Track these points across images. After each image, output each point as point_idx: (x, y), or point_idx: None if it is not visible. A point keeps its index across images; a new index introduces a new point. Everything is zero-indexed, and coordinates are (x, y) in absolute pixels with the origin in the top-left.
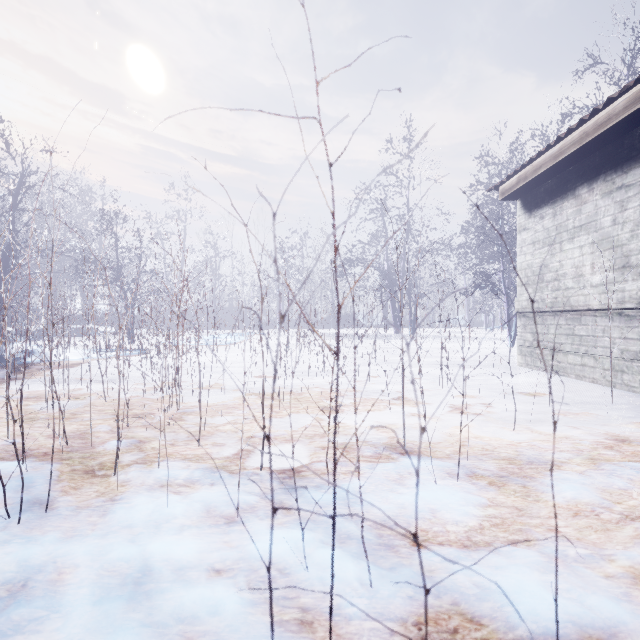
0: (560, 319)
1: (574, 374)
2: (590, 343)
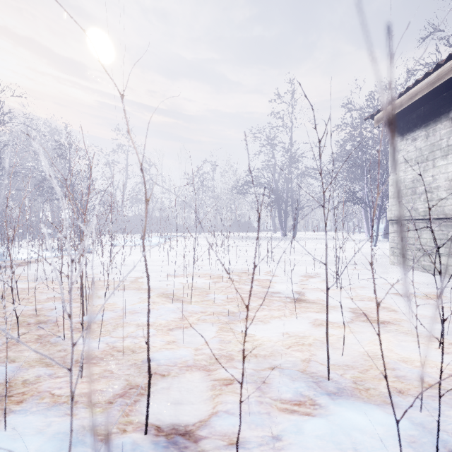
0: (433, 226)
1: (448, 274)
2: None
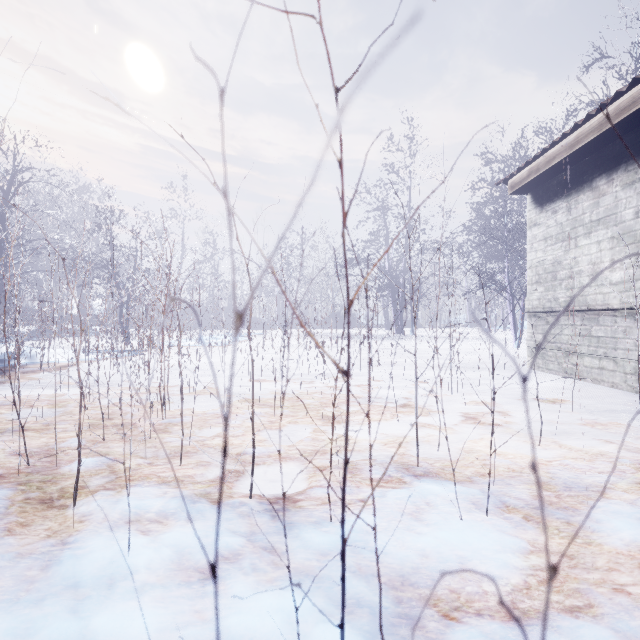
0: (575, 319)
1: (591, 378)
2: (609, 345)
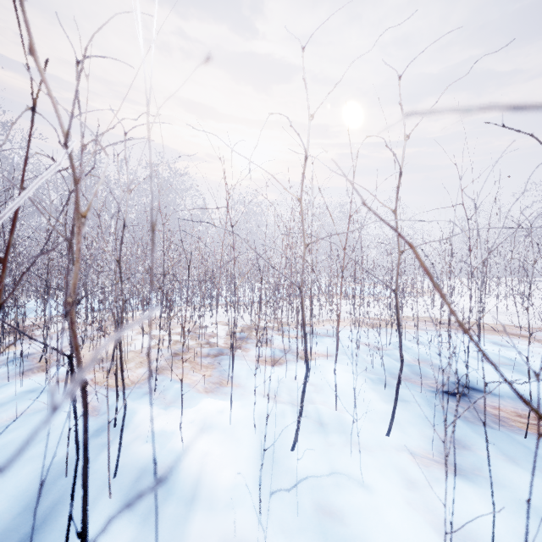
0: None
1: None
2: None
